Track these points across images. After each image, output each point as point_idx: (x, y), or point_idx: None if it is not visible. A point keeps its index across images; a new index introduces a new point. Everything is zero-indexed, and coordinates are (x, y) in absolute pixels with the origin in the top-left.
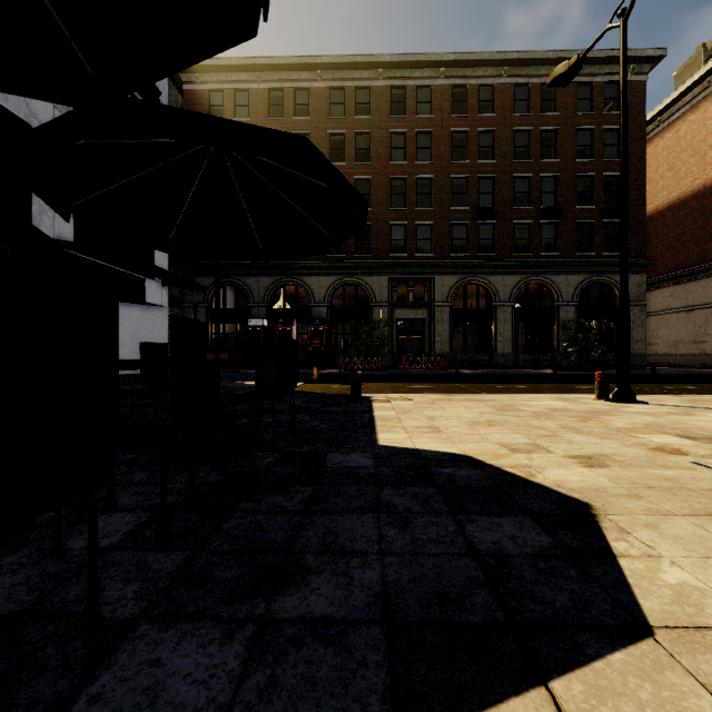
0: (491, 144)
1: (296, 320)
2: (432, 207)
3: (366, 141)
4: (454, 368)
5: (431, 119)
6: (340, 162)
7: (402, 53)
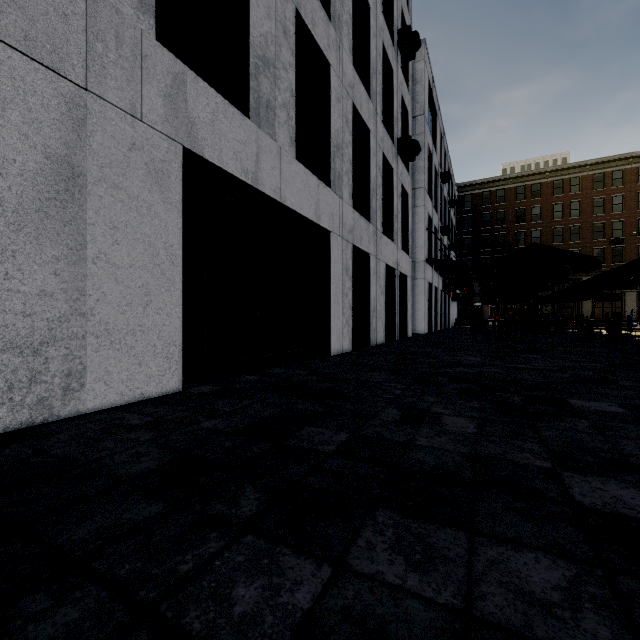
0: (621, 202)
1: None
2: (580, 240)
3: (538, 210)
4: (595, 326)
5: (579, 194)
6: (523, 223)
7: (561, 165)
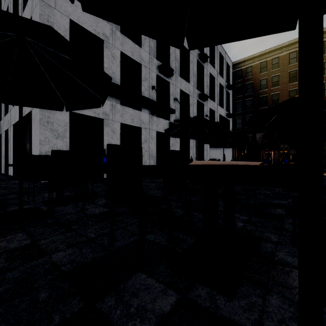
0: None
1: (272, 149)
2: None
3: None
4: None
5: None
6: (295, 82)
7: None
